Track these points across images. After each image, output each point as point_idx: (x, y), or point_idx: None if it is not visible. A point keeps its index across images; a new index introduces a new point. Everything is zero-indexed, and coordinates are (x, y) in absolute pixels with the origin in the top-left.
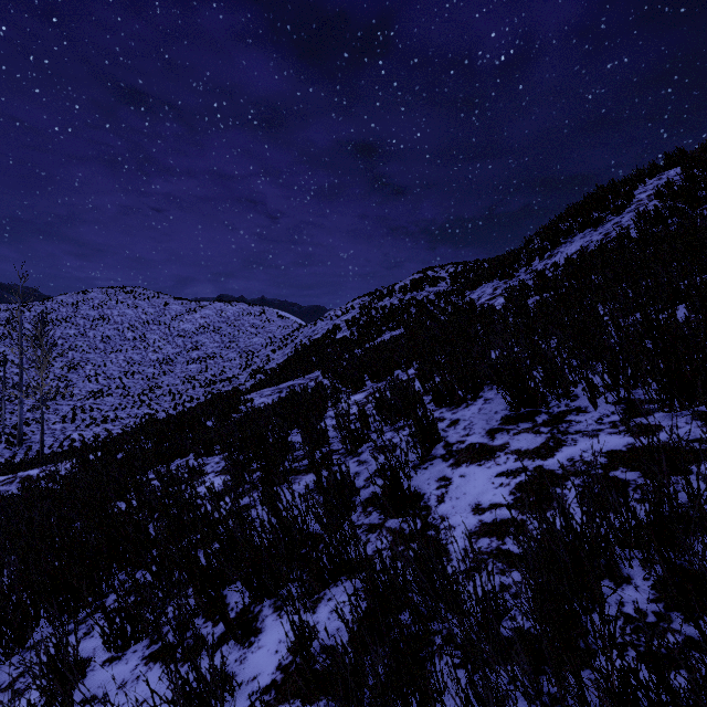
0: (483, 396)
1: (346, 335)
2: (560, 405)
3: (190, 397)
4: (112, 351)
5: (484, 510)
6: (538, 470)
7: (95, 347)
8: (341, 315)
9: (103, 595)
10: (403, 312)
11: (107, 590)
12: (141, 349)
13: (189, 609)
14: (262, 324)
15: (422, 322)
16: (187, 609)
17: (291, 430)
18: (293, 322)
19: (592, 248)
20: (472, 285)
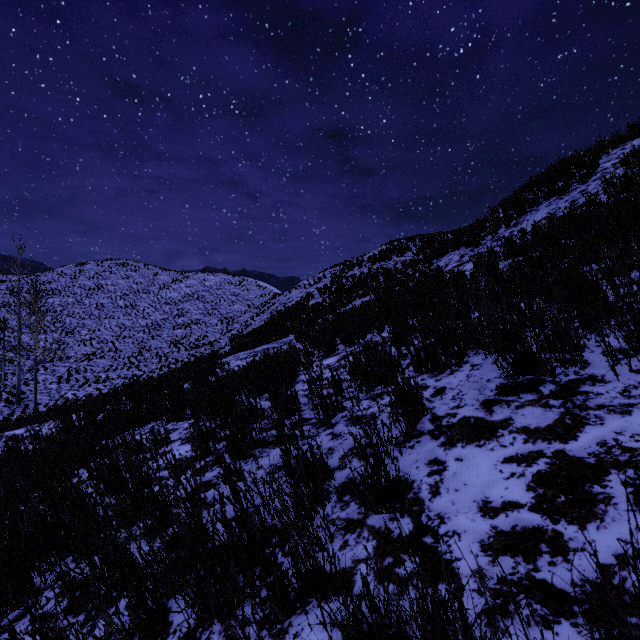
0: (468, 361)
1: (318, 301)
2: (568, 373)
3: (175, 359)
4: (105, 318)
5: (496, 511)
6: (559, 456)
7: (90, 314)
8: (314, 284)
9: (37, 592)
10: (372, 280)
11: (43, 585)
12: (132, 316)
13: (125, 624)
14: (241, 292)
15: (391, 288)
16: (114, 636)
17: (262, 394)
18: (270, 290)
19: (559, 214)
20: (439, 253)
